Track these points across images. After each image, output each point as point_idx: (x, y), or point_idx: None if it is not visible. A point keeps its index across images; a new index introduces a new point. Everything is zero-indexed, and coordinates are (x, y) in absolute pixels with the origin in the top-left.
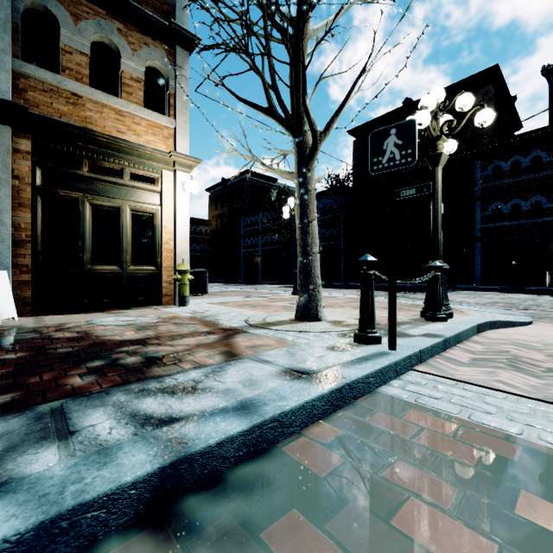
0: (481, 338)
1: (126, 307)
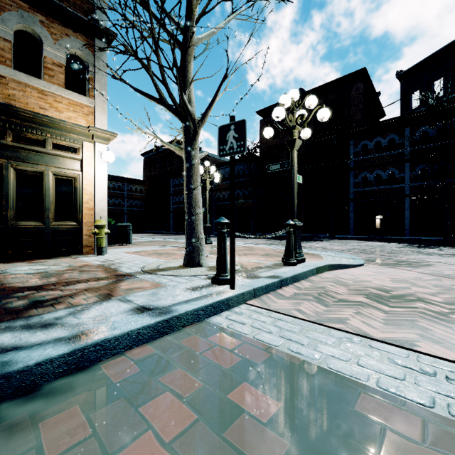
0: (316, 277)
1: (49, 256)
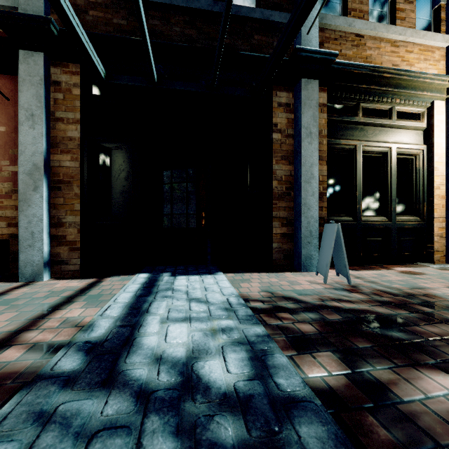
0: None
1: (394, 263)
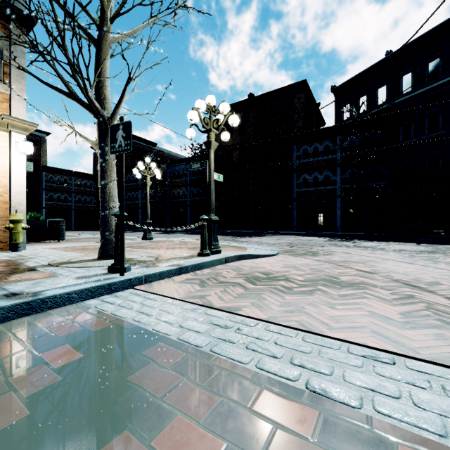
0: (222, 266)
1: None
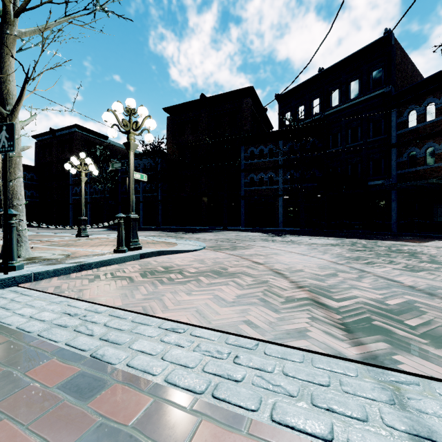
0: (134, 261)
1: None
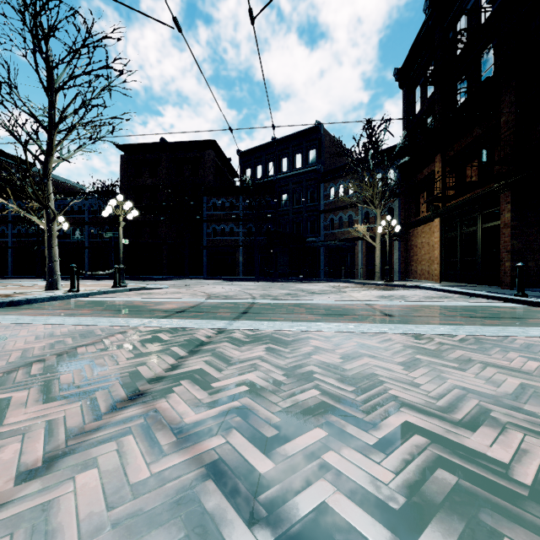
0: (127, 292)
1: None
